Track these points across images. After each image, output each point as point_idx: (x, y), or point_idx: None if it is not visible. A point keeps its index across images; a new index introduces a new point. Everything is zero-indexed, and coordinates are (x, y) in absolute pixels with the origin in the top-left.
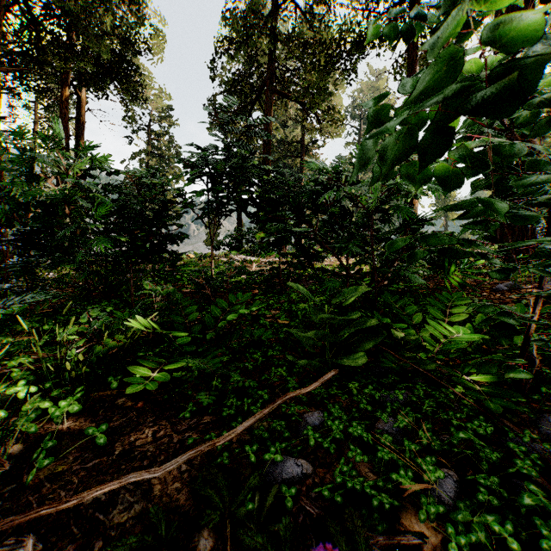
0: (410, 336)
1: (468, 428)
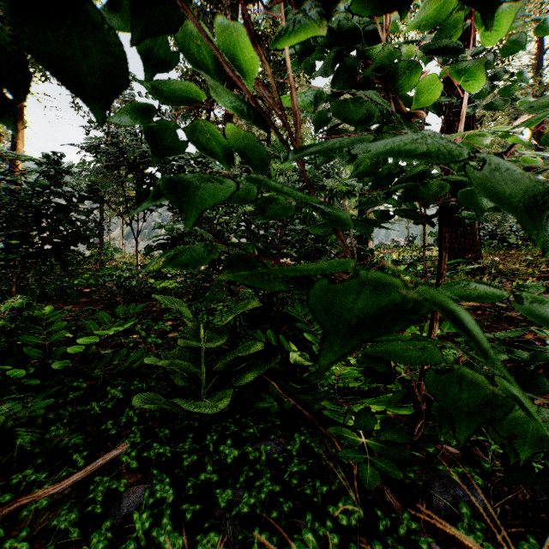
0: (301, 363)
1: (328, 516)
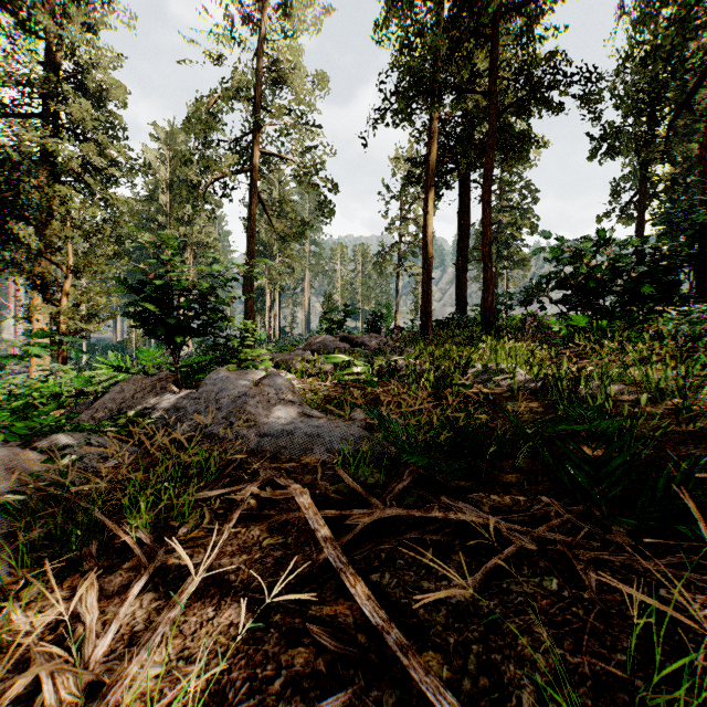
0: None
1: None
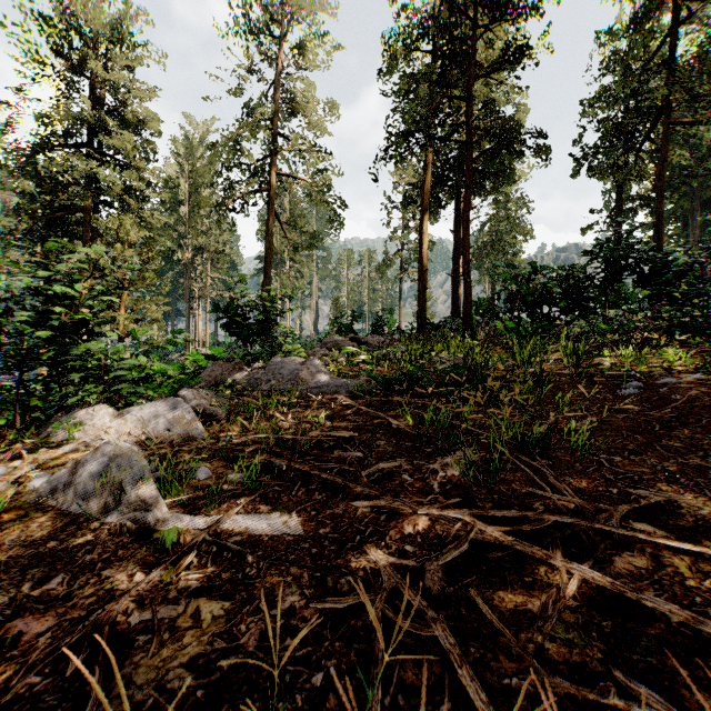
0: None
1: None
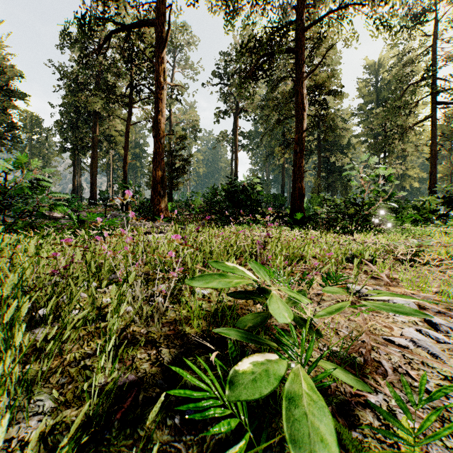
0: None
1: None
